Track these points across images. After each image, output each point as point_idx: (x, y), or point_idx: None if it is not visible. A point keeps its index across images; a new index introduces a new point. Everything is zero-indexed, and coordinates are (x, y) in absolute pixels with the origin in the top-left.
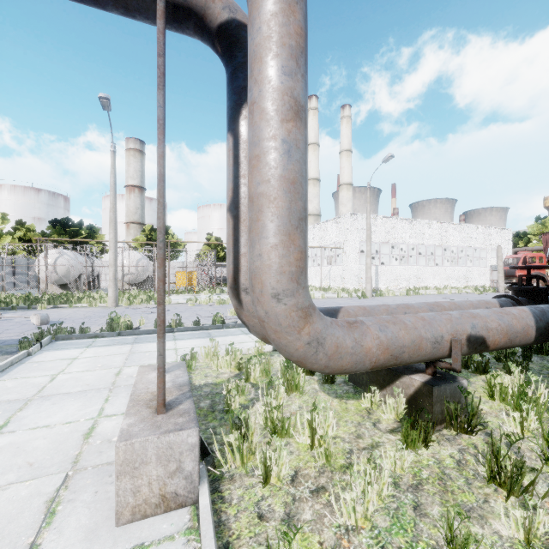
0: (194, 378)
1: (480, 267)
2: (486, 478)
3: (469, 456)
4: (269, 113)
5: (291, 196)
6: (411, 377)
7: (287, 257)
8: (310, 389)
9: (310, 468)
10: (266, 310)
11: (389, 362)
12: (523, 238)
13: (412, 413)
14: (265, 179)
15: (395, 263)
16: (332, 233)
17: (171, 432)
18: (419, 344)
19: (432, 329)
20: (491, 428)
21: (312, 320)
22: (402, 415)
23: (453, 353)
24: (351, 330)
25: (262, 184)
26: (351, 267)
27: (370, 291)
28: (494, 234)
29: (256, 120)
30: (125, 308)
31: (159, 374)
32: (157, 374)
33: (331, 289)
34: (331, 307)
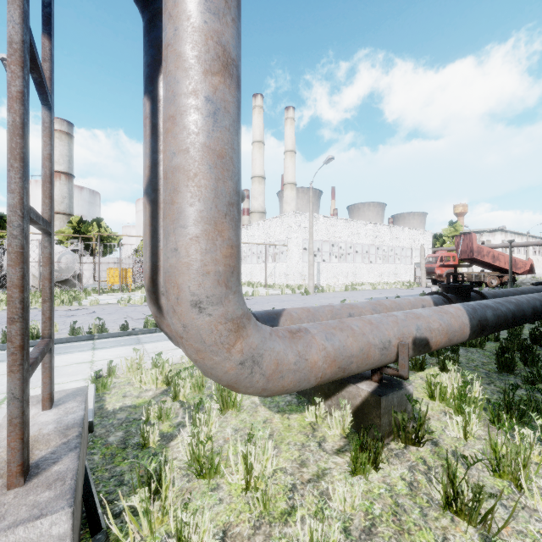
0: (108, 401)
1: (407, 264)
2: (441, 503)
3: (420, 475)
4: (188, 60)
5: (217, 172)
6: (358, 387)
7: (213, 253)
8: (250, 403)
9: (244, 523)
10: (184, 323)
11: (336, 375)
12: (440, 239)
13: (358, 426)
14: (182, 148)
15: (335, 261)
16: (276, 231)
17: (19, 526)
18: (368, 352)
19: (380, 334)
20: (436, 435)
21: (246, 333)
22: (349, 429)
23: (400, 359)
24: (294, 342)
25: (178, 154)
26: (294, 264)
27: (312, 287)
28: (417, 235)
29: (171, 68)
30: (39, 311)
31: (11, 428)
32: (8, 428)
33: (276, 286)
34: (272, 310)
